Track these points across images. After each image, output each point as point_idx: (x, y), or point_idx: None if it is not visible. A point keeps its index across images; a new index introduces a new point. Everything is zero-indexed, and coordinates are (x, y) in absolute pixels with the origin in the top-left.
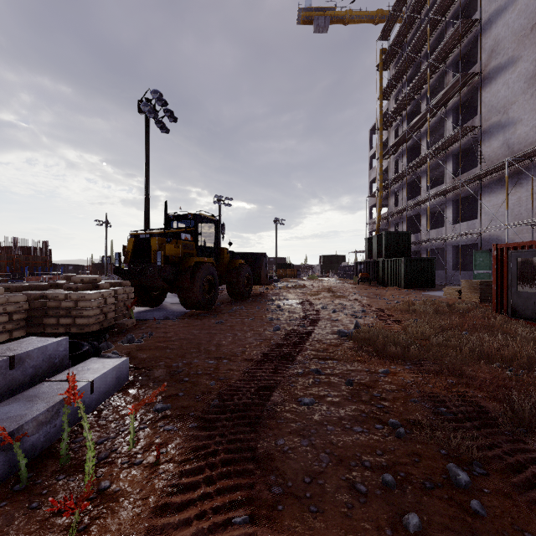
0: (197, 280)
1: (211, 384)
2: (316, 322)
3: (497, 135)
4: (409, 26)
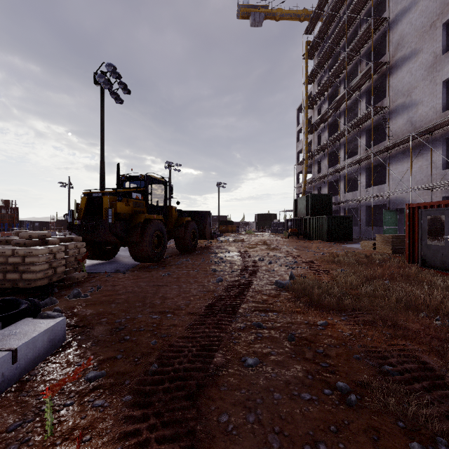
0: (146, 236)
1: (152, 343)
2: (254, 273)
3: (402, 114)
4: (330, 22)
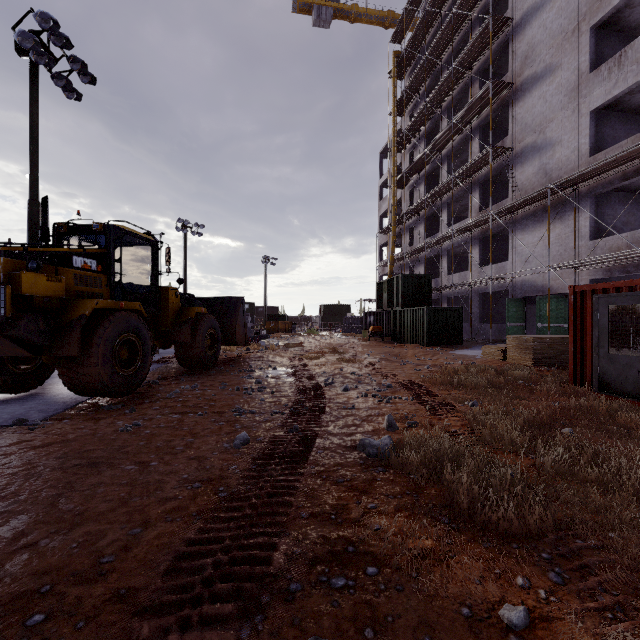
0: (97, 344)
1: None
2: (318, 417)
3: (531, 159)
4: (428, 26)
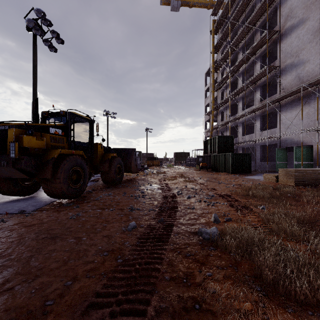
0: (60, 172)
1: None
2: (174, 213)
3: (291, 71)
4: (231, 5)
